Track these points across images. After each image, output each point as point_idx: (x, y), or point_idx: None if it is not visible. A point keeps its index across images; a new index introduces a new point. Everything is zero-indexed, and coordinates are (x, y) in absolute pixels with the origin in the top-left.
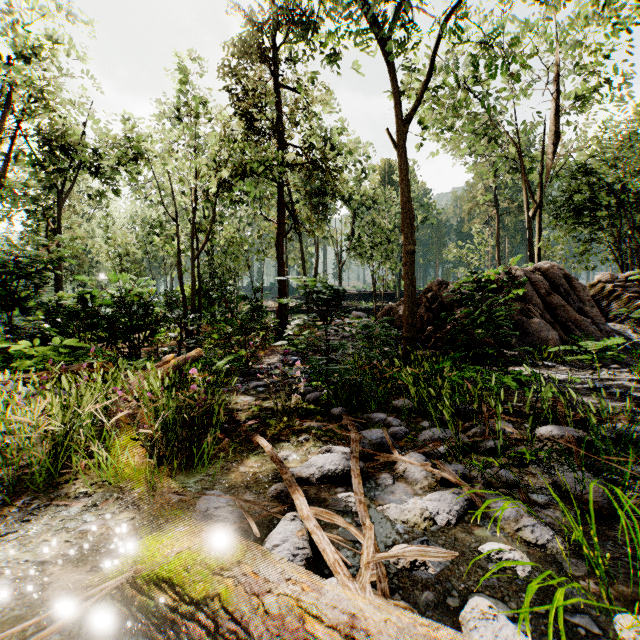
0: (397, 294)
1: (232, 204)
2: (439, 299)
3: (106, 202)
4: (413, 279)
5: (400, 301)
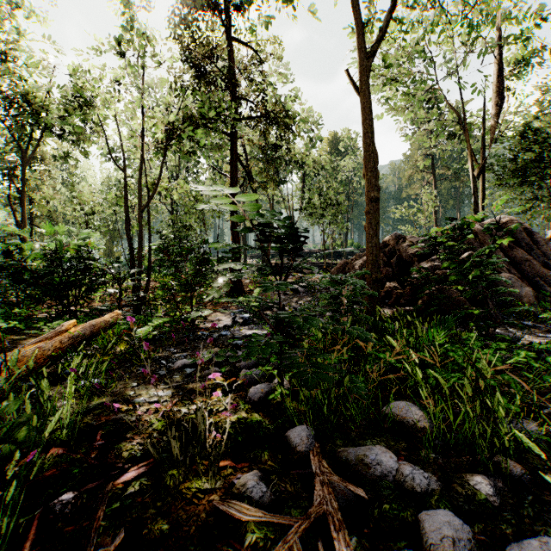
0: (344, 252)
1: (184, 157)
2: (397, 253)
3: (82, 169)
4: (377, 229)
5: (356, 256)
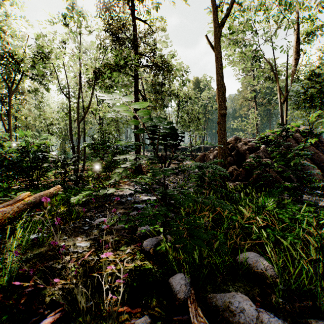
0: (202, 148)
1: (106, 90)
2: (236, 148)
3: (47, 99)
4: (224, 133)
5: (210, 150)
